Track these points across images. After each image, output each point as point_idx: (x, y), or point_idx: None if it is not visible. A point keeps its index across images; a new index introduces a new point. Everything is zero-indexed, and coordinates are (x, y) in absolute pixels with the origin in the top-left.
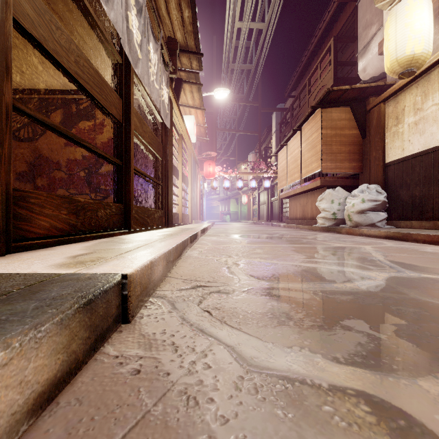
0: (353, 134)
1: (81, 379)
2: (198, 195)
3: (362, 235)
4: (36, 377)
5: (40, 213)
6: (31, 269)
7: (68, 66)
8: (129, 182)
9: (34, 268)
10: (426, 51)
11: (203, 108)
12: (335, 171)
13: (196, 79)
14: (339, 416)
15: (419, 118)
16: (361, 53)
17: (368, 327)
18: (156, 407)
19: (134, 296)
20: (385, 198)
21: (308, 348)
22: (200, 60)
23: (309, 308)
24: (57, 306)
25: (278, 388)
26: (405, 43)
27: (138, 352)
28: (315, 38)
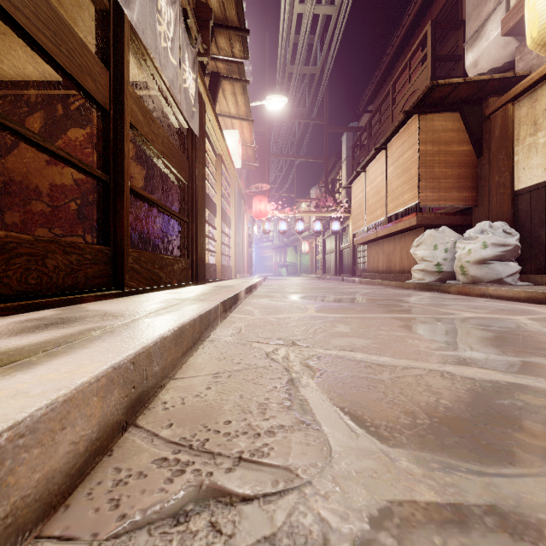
0: (464, 150)
1: None
2: (245, 240)
3: (485, 296)
4: None
5: None
6: None
7: None
8: (122, 209)
9: None
10: None
11: (250, 119)
12: (437, 203)
13: (240, 73)
14: None
15: None
16: (471, 41)
17: None
18: None
19: None
20: (517, 241)
21: None
22: (245, 42)
23: None
24: None
25: None
26: None
27: None
28: (403, 29)
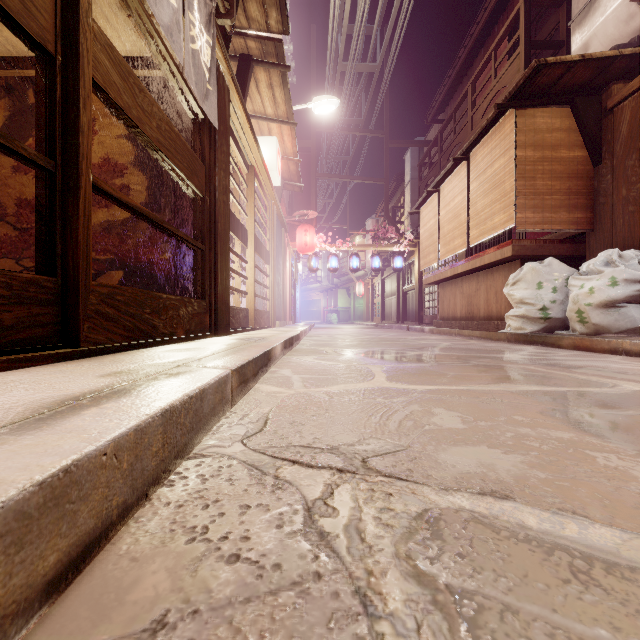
0: (576, 157)
1: None
2: (287, 280)
3: (618, 352)
4: None
5: None
6: None
7: None
8: (76, 216)
9: None
10: None
11: (292, 122)
12: (541, 227)
13: (278, 55)
14: None
15: None
16: (580, 18)
17: None
18: None
19: None
20: None
21: None
22: (284, 7)
23: None
24: None
25: None
26: None
27: None
28: (485, 13)
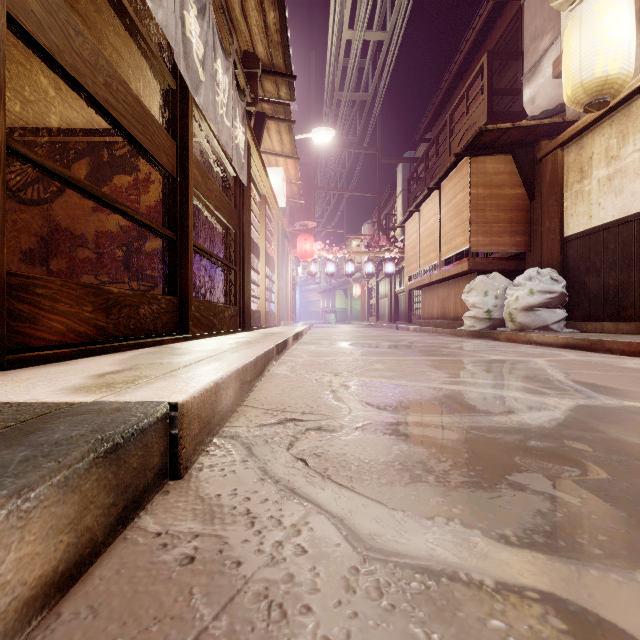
0: (516, 194)
1: (100, 573)
2: (289, 284)
3: (530, 343)
4: (21, 575)
5: (50, 310)
6: (31, 396)
7: (95, 90)
8: (187, 264)
9: (35, 393)
10: (626, 71)
11: (296, 157)
12: (489, 248)
13: (286, 113)
14: (516, 637)
15: (614, 170)
16: (528, 76)
17: (551, 485)
18: (217, 621)
19: (189, 437)
20: (563, 288)
21: (459, 519)
22: (292, 86)
23: (458, 454)
24: (60, 457)
25: (414, 588)
26: (593, 59)
27: (193, 527)
28: (461, 55)
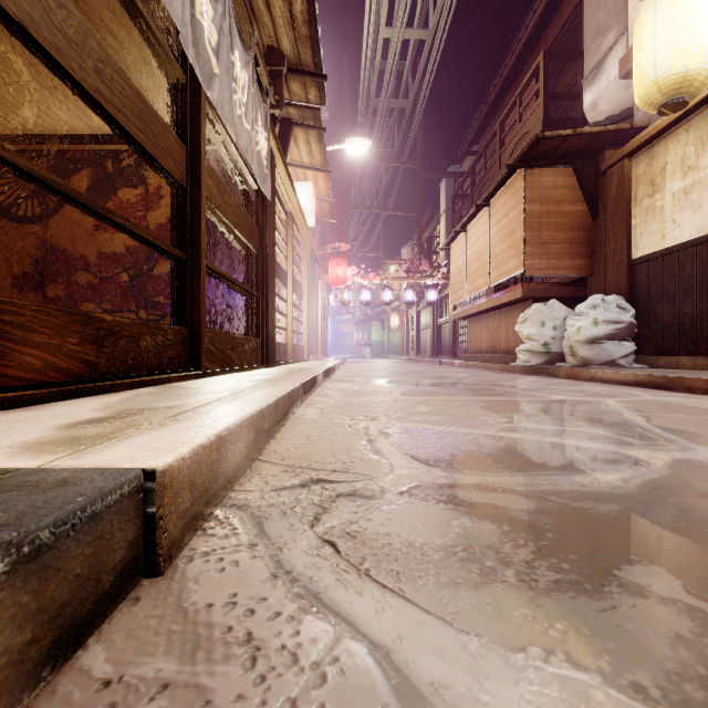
0: (577, 211)
1: None
2: (319, 314)
3: (594, 380)
4: None
5: (22, 341)
6: None
7: (82, 76)
8: (199, 288)
9: None
10: (707, 65)
11: (327, 170)
12: (546, 273)
13: (315, 119)
14: None
15: (691, 182)
16: (590, 78)
17: (681, 587)
18: None
19: (175, 514)
20: (632, 318)
21: (563, 652)
22: (322, 87)
23: (540, 534)
24: None
25: None
26: (670, 53)
27: (162, 668)
28: (512, 56)
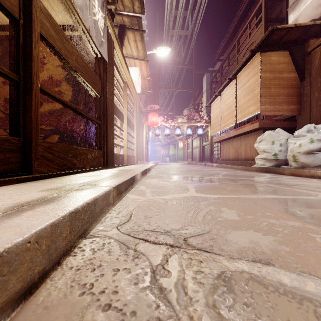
0: (291, 77)
1: None
2: (144, 140)
3: (314, 177)
4: None
5: None
6: None
7: None
8: (30, 105)
9: None
10: None
11: (146, 59)
12: (273, 113)
13: (139, 25)
14: None
15: None
16: (293, 6)
17: None
18: None
19: None
20: None
21: None
22: (142, 0)
23: None
24: None
25: None
26: None
27: None
28: (244, 4)
